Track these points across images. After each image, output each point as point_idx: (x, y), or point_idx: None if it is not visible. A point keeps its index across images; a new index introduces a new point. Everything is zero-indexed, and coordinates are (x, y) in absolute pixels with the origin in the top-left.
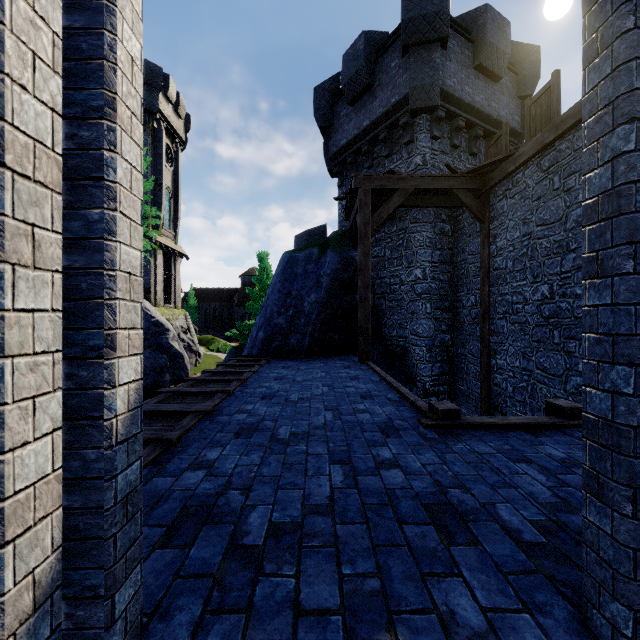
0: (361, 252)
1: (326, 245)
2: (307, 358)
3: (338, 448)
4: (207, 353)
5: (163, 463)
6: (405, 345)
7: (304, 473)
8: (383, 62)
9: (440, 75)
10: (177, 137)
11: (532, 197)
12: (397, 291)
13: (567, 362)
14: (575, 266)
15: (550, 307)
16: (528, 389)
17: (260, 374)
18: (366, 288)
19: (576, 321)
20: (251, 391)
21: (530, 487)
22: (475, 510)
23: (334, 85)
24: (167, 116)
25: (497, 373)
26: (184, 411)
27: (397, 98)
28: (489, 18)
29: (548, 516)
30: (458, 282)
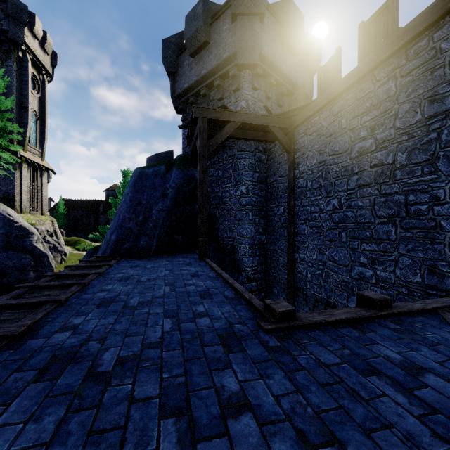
0: (200, 169)
1: (172, 164)
2: (155, 257)
3: (174, 381)
4: (73, 252)
5: None
6: (233, 244)
7: None
8: (217, 26)
9: (259, 41)
10: (44, 69)
11: (326, 134)
12: (227, 203)
13: (352, 256)
14: (358, 185)
15: (339, 215)
16: (323, 275)
17: (106, 275)
18: (204, 199)
19: (359, 225)
20: (89, 297)
21: (403, 422)
22: None
23: (179, 40)
24: (33, 49)
25: (300, 264)
26: None
27: (228, 54)
28: (291, 8)
29: None
30: (271, 197)
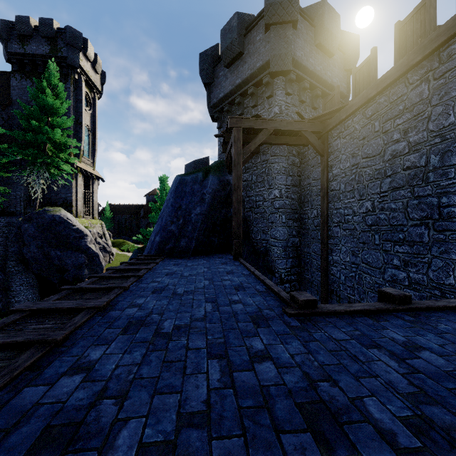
0: (235, 176)
1: (208, 171)
2: (194, 256)
3: (216, 340)
4: (119, 253)
5: (41, 367)
6: (267, 246)
7: (183, 372)
8: (251, 36)
9: (292, 48)
10: (95, 88)
11: (359, 137)
12: (261, 206)
13: (385, 258)
14: (391, 187)
15: (372, 218)
16: (356, 278)
17: (155, 270)
18: (238, 203)
19: (391, 228)
20: (145, 286)
21: (387, 375)
22: (346, 408)
23: (214, 52)
24: (86, 71)
25: (333, 266)
26: (79, 308)
27: (261, 63)
28: (326, 10)
29: (413, 410)
30: (304, 200)
